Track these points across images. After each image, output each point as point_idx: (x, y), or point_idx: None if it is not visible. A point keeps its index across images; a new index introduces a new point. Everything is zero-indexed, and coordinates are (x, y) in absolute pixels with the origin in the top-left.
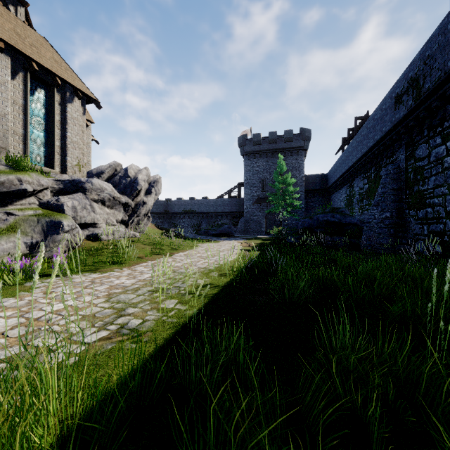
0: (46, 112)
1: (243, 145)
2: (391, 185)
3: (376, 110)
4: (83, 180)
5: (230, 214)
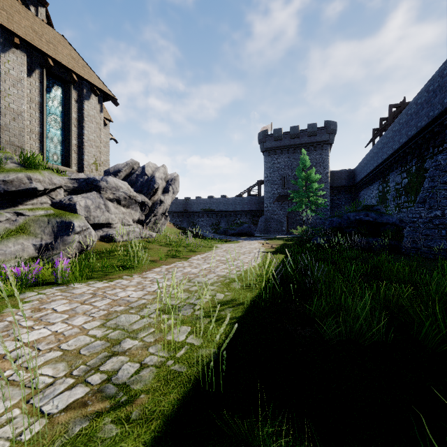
0: (62, 110)
1: (263, 141)
2: (441, 179)
3: (420, 92)
4: (98, 178)
5: (249, 212)
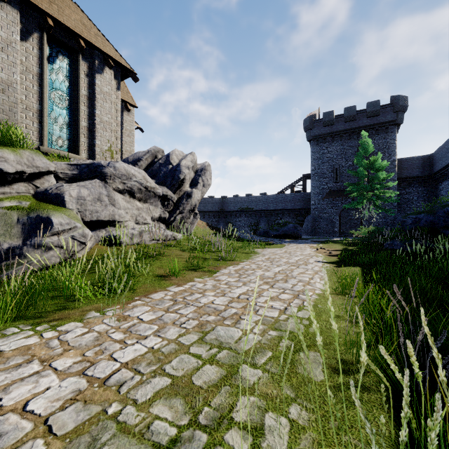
0: (70, 85)
1: (310, 128)
2: None
3: None
4: (103, 163)
5: (293, 211)
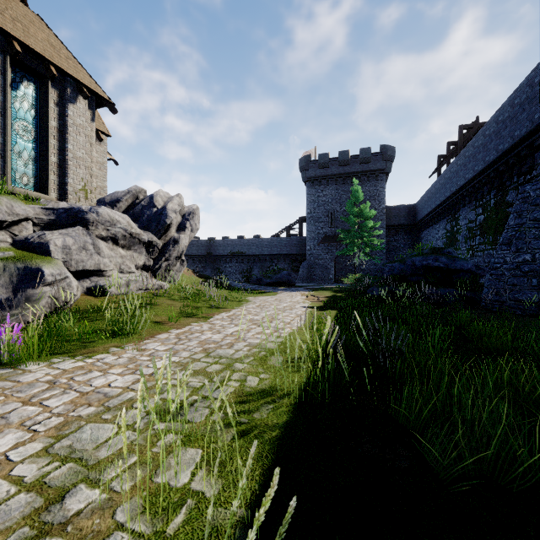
0: (36, 115)
1: (306, 169)
2: (531, 214)
3: (502, 107)
4: (84, 208)
5: (288, 256)
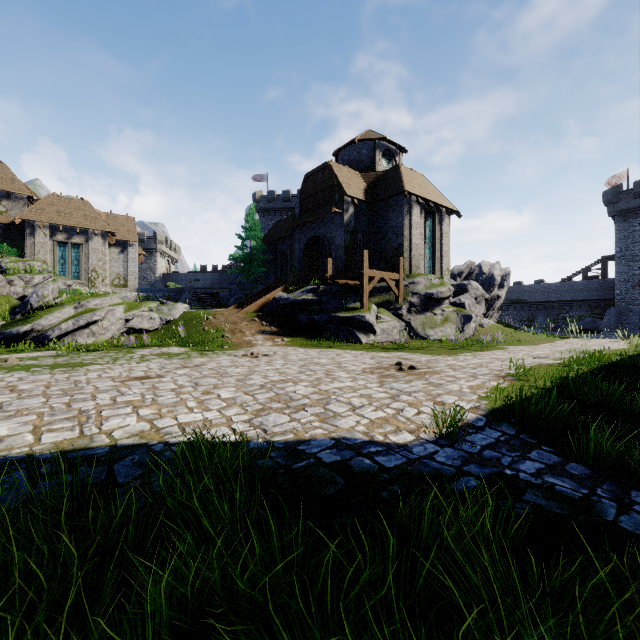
0: (430, 234)
1: (613, 202)
2: None
3: None
4: (465, 283)
5: (586, 302)
